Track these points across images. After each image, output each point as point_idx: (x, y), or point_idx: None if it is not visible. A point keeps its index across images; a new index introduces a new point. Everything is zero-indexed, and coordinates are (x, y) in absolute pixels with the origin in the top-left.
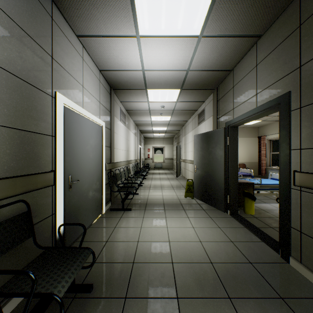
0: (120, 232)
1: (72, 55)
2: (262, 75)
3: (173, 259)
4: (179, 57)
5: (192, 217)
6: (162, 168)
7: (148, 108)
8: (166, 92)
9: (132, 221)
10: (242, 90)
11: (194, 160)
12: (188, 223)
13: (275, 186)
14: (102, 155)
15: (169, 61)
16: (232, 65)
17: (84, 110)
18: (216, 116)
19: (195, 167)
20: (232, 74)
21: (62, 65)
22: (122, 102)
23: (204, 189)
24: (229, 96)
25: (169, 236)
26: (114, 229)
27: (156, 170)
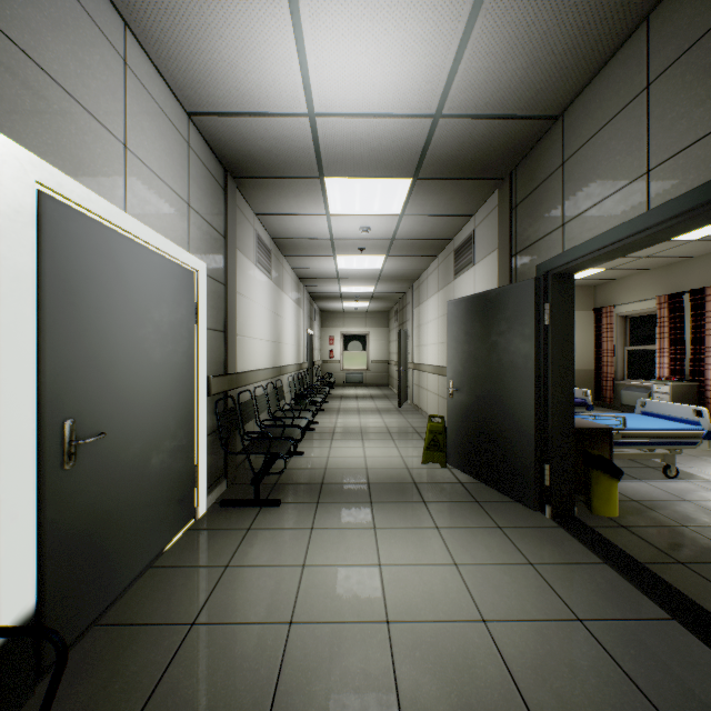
0: (240, 584)
1: (80, 38)
2: (673, 110)
3: (405, 706)
4: (414, 71)
5: (450, 529)
6: (364, 384)
7: (328, 233)
8: (374, 186)
9: (280, 544)
10: (595, 167)
11: (447, 367)
12: (440, 550)
13: (661, 435)
14: (198, 353)
15: (386, 83)
16: (561, 99)
17: (128, 217)
18: (509, 249)
19: (452, 384)
20: (558, 129)
21: (31, 54)
22: (259, 216)
23: (475, 444)
24: (550, 190)
25: (387, 602)
26: (223, 574)
27: (349, 390)
